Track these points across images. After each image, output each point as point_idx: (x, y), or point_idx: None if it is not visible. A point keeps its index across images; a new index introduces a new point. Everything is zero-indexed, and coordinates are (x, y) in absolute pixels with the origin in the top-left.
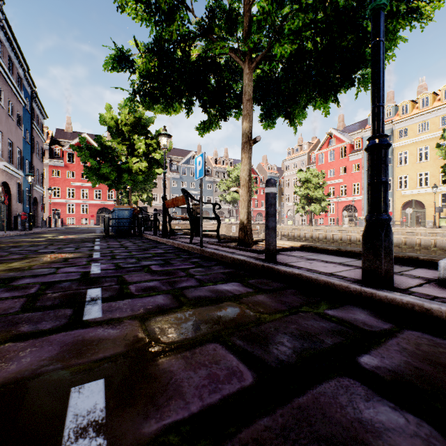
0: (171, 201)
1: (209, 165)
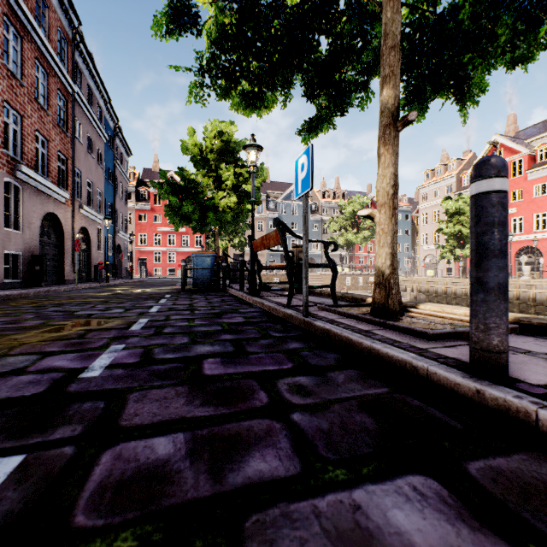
0: (259, 240)
1: (315, 200)
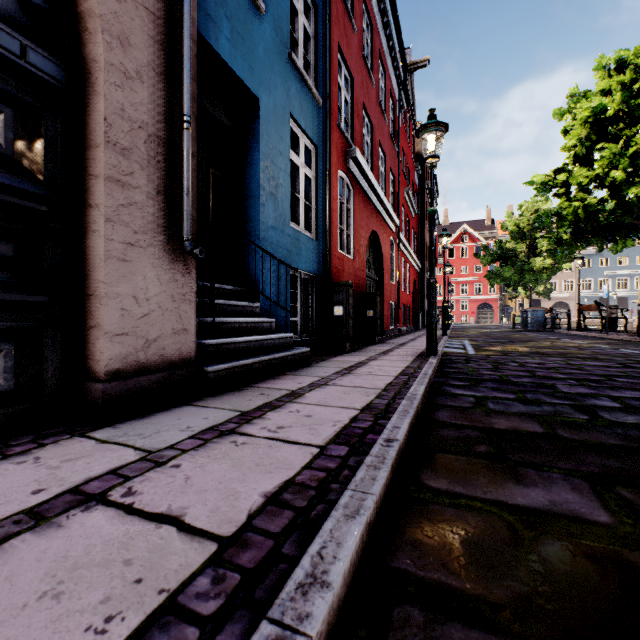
0: (585, 306)
1: None
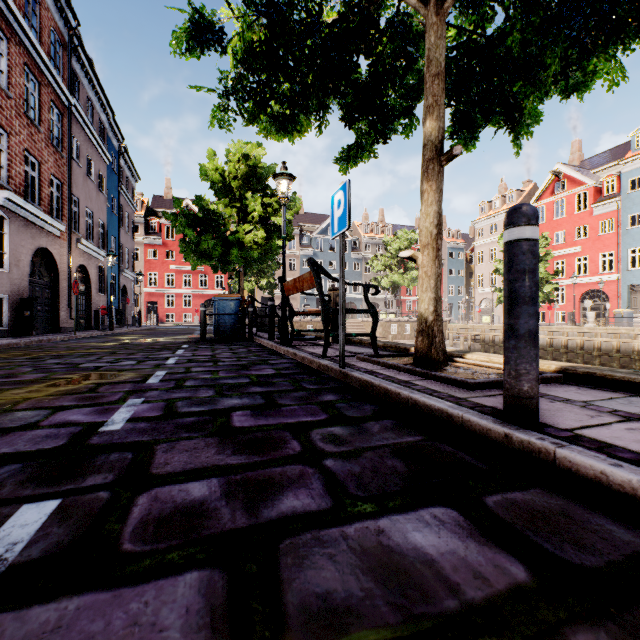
0: (291, 282)
1: (356, 235)
